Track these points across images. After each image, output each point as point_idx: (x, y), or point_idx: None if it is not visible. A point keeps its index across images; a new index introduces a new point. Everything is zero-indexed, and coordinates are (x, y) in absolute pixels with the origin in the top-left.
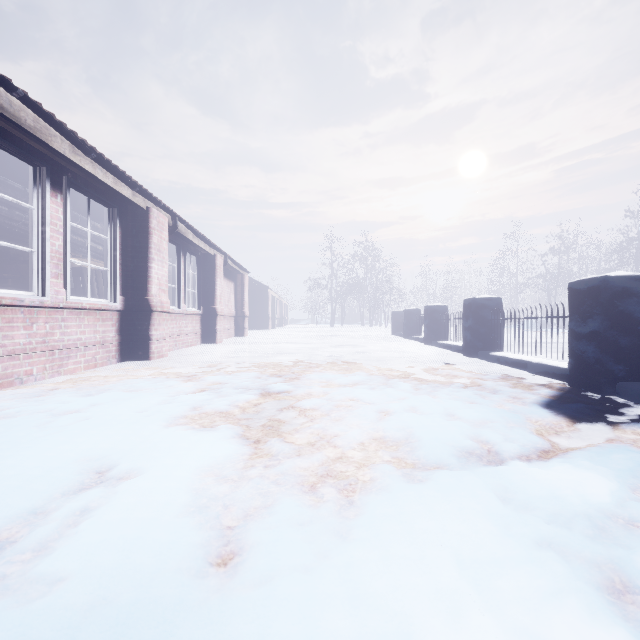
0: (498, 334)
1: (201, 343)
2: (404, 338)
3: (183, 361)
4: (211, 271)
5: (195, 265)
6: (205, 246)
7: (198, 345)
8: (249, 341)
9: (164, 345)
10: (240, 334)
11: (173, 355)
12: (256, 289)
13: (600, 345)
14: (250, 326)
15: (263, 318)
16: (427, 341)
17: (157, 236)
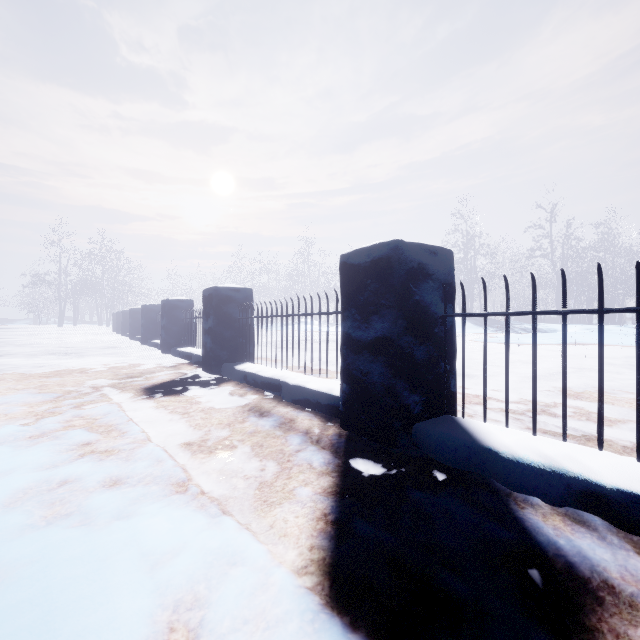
0: None
1: None
2: (116, 333)
3: None
4: None
5: None
6: None
7: None
8: None
9: None
10: None
11: None
12: None
13: (143, 328)
14: None
15: None
16: (122, 333)
17: None
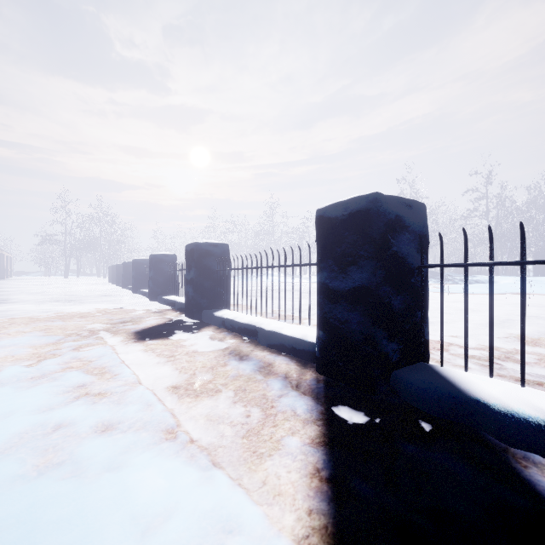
0: None
1: None
2: (111, 283)
3: None
4: None
5: None
6: None
7: None
8: None
9: None
10: None
11: None
12: None
13: (134, 279)
14: None
15: None
16: (117, 284)
17: None
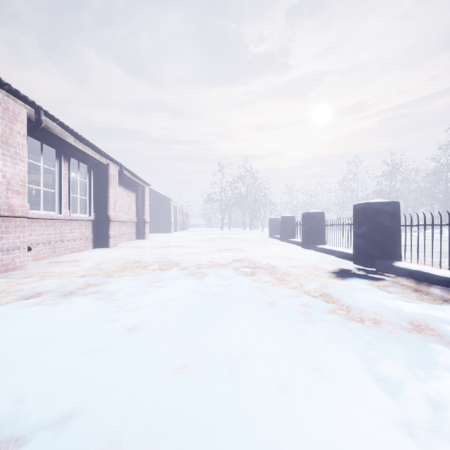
0: (396, 242)
1: (93, 248)
2: (281, 241)
3: (29, 277)
4: (104, 179)
5: (86, 173)
6: (94, 154)
7: (89, 250)
8: (145, 244)
9: (18, 255)
10: (141, 237)
11: (39, 265)
12: (160, 200)
13: None
14: (156, 230)
15: (166, 224)
16: (306, 245)
17: (2, 125)
